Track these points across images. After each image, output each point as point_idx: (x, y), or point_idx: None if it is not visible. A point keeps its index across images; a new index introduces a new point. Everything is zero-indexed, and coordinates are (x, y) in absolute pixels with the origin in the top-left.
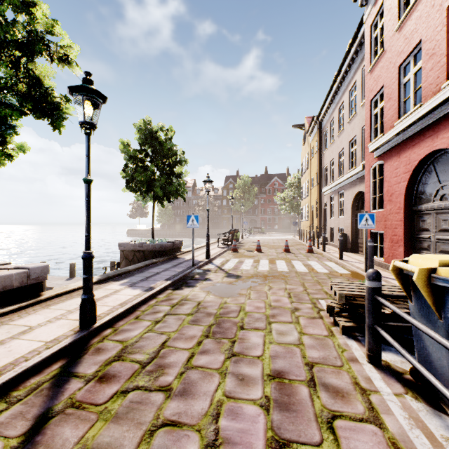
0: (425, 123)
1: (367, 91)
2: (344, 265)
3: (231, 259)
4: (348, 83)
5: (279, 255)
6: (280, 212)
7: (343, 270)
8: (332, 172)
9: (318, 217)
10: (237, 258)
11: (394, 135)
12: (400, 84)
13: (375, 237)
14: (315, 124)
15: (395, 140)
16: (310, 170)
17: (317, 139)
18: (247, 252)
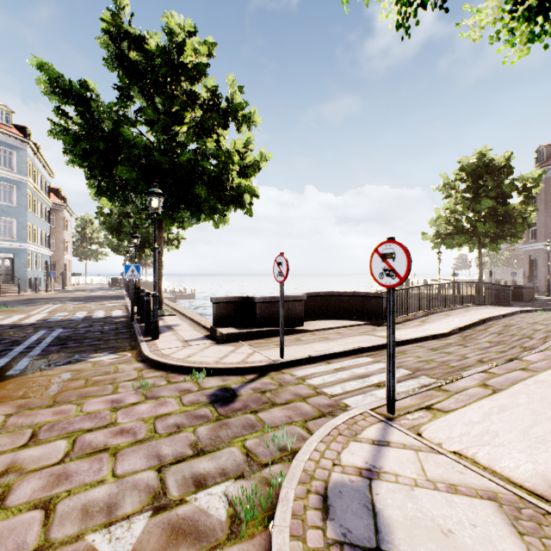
0: None
1: None
2: None
3: None
4: None
5: None
6: None
7: None
8: None
9: None
10: None
11: None
12: None
13: None
14: None
15: None
16: None
17: None
18: None
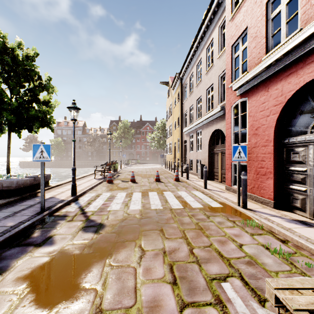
0: (309, 46)
1: (229, 38)
2: (211, 195)
3: (103, 194)
4: (205, 42)
5: (151, 185)
6: (151, 148)
7: (214, 202)
8: (191, 116)
9: (179, 151)
10: (109, 192)
11: (266, 66)
12: (267, 20)
13: (235, 168)
14: (177, 80)
15: (264, 74)
16: (173, 115)
17: (179, 91)
18: (122, 183)
